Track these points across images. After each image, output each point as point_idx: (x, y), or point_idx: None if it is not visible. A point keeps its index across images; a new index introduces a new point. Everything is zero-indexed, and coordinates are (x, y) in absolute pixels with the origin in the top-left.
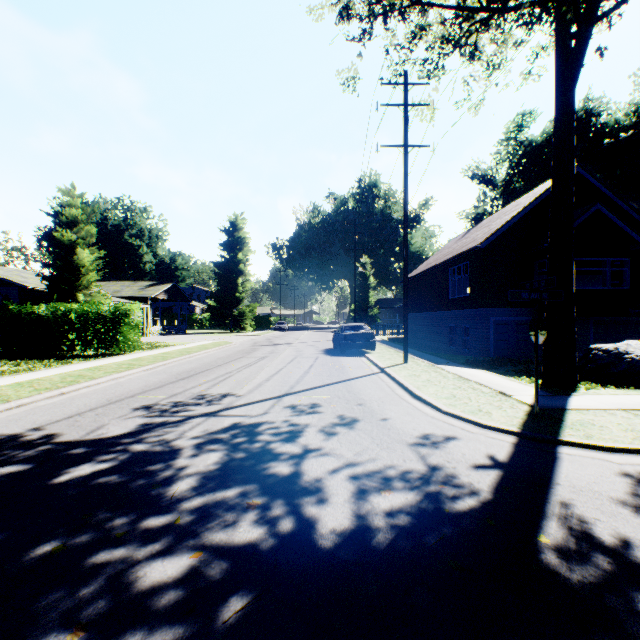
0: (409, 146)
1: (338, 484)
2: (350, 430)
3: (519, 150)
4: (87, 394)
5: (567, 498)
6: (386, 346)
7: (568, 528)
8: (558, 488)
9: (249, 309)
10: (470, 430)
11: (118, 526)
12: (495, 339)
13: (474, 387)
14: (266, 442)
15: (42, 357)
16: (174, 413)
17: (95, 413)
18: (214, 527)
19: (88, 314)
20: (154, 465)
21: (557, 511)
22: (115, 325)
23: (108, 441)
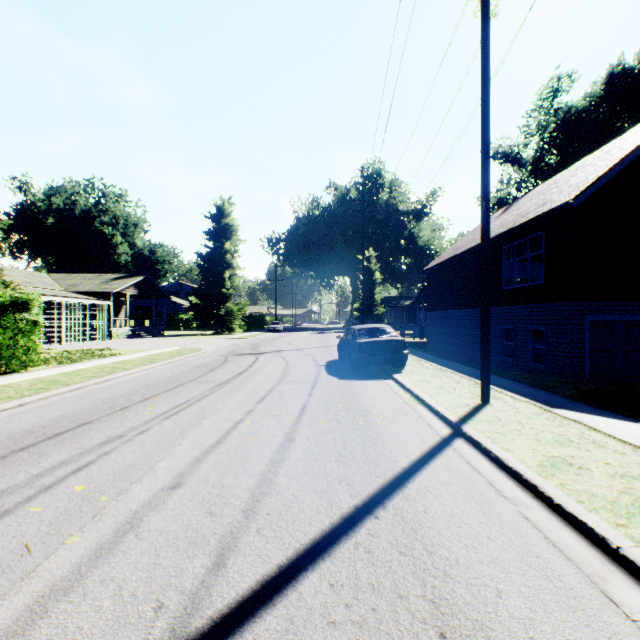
0: None
1: None
2: None
3: (557, 117)
4: None
5: None
6: (414, 357)
7: None
8: None
9: (238, 307)
10: None
11: None
12: (592, 349)
13: None
14: None
15: None
16: None
17: None
18: None
19: None
20: None
21: None
22: None
23: None
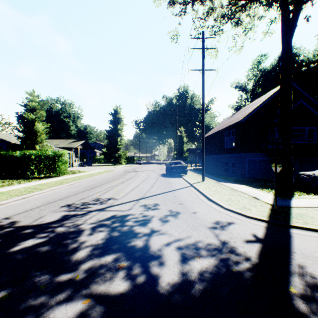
0: (205, 70)
1: (170, 252)
2: (176, 219)
3: (259, 73)
4: (37, 198)
5: (301, 261)
6: (192, 172)
7: (306, 282)
8: (295, 255)
9: (123, 153)
10: (241, 219)
11: (42, 280)
12: (248, 169)
13: (240, 194)
14: (130, 226)
15: (17, 178)
16: (82, 209)
17: (39, 209)
18: (98, 281)
19: (41, 156)
20: (68, 240)
21: (297, 270)
22: (54, 161)
23: (44, 225)
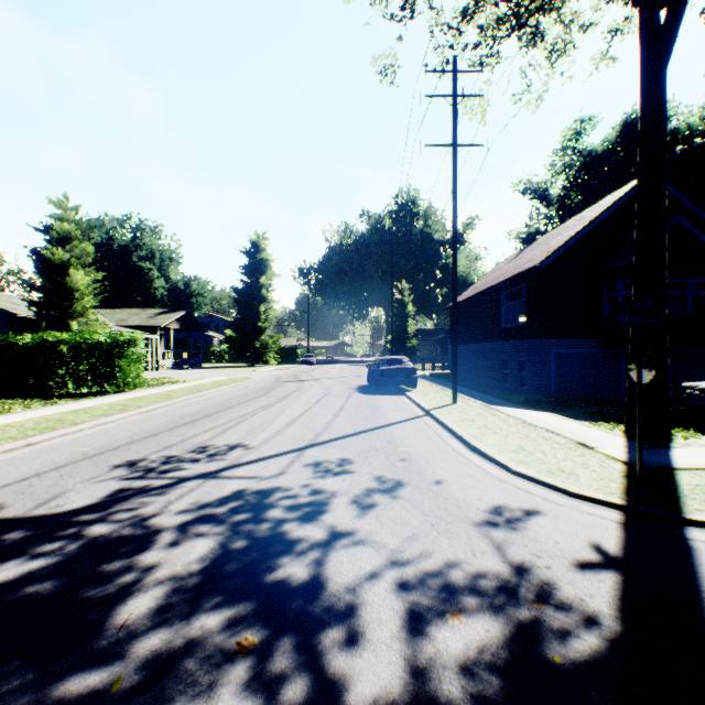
0: (458, 145)
1: (380, 600)
2: (393, 500)
3: (577, 160)
4: (60, 445)
5: None
6: (429, 382)
7: None
8: None
9: (273, 340)
10: (555, 500)
11: (14, 696)
12: (557, 375)
13: (545, 436)
14: (278, 521)
15: (25, 396)
16: (162, 473)
17: (60, 473)
18: (174, 700)
19: (81, 345)
20: (111, 562)
21: None
22: (112, 358)
23: (60, 519)
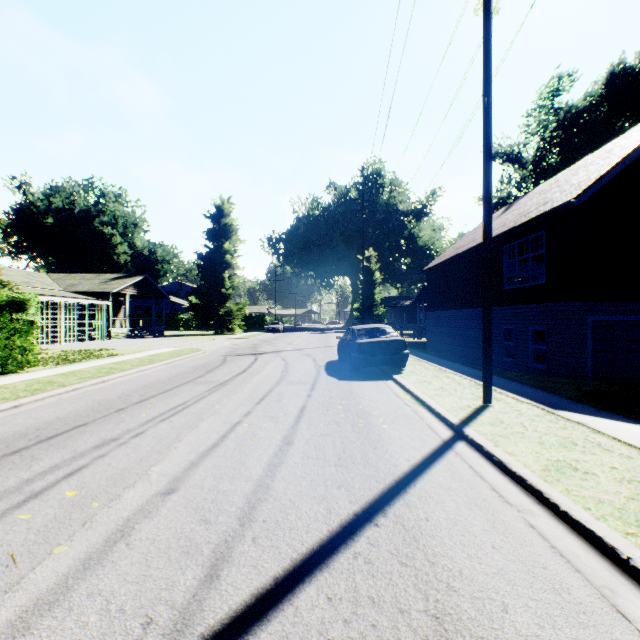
0: None
1: None
2: None
3: (558, 116)
4: None
5: None
6: (414, 357)
7: None
8: None
9: (238, 307)
10: None
11: None
12: (593, 350)
13: None
14: None
15: None
16: None
17: None
18: None
19: None
20: None
21: None
22: None
23: None
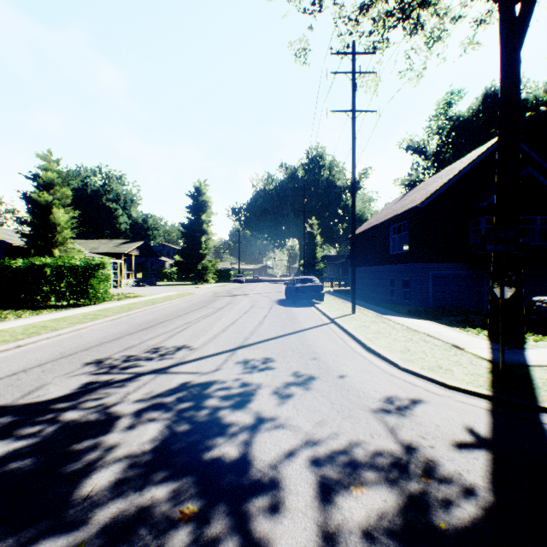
0: (357, 111)
1: (297, 475)
2: (306, 391)
3: (448, 124)
4: (43, 346)
5: None
6: (333, 297)
7: None
8: None
9: (211, 264)
10: (435, 391)
11: None
12: (433, 291)
13: (425, 339)
14: (214, 408)
15: (18, 307)
16: (123, 369)
17: (42, 369)
18: None
19: (61, 268)
20: (80, 443)
21: None
22: (86, 278)
23: (40, 406)
